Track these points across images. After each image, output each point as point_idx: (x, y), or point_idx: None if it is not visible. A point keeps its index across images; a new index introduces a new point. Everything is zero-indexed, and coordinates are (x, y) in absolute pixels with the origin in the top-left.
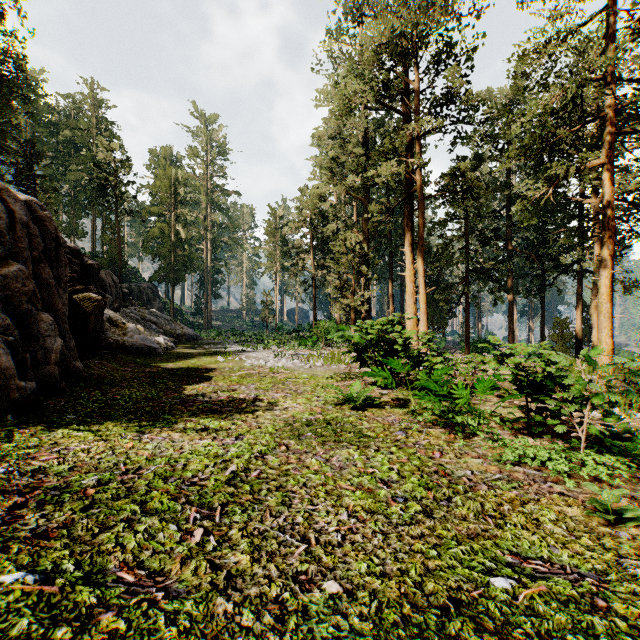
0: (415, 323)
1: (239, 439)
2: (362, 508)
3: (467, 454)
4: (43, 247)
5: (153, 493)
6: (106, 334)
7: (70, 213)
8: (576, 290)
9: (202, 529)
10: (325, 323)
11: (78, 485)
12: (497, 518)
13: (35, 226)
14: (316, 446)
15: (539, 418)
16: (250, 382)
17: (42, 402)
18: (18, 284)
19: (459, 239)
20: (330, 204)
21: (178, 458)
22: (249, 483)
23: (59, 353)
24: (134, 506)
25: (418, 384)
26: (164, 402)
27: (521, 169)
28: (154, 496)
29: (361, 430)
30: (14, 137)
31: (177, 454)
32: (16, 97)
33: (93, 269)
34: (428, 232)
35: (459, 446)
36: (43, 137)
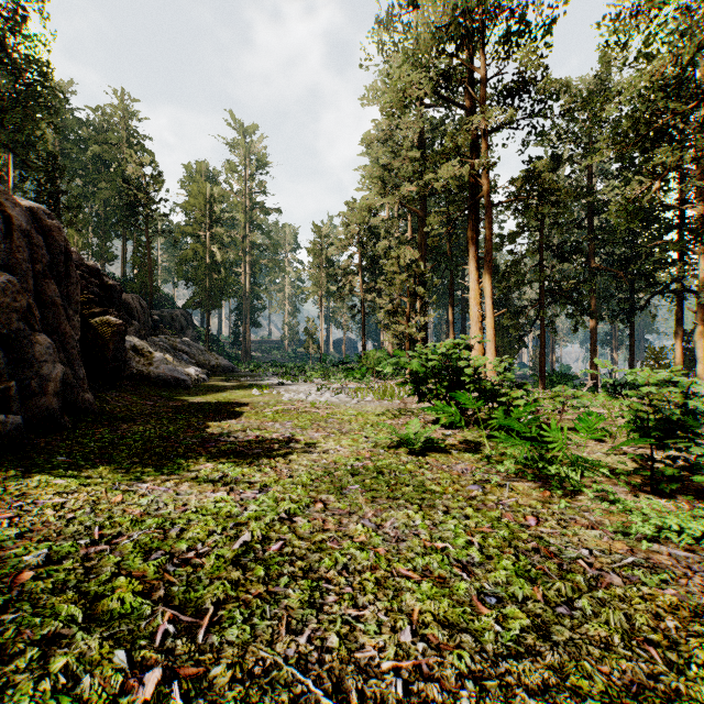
0: (481, 352)
1: (263, 492)
2: (434, 617)
3: (574, 521)
4: (48, 260)
5: (118, 580)
6: (129, 364)
7: (99, 235)
8: (674, 314)
9: (159, 670)
10: (375, 353)
11: (16, 564)
12: (662, 646)
13: (39, 236)
14: (363, 504)
15: (670, 471)
16: (286, 419)
17: (33, 440)
18: (7, 298)
19: (533, 254)
20: (381, 219)
21: (177, 519)
22: (265, 562)
23: (60, 382)
24: (74, 609)
25: (497, 423)
26: (180, 442)
27: (616, 162)
28: (117, 586)
29: (422, 482)
30: (37, 151)
31: (177, 513)
32: (38, 107)
33: (114, 290)
34: (495, 247)
35: (560, 508)
36: (72, 154)
